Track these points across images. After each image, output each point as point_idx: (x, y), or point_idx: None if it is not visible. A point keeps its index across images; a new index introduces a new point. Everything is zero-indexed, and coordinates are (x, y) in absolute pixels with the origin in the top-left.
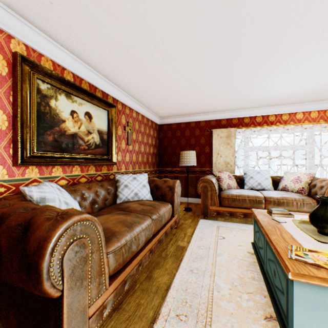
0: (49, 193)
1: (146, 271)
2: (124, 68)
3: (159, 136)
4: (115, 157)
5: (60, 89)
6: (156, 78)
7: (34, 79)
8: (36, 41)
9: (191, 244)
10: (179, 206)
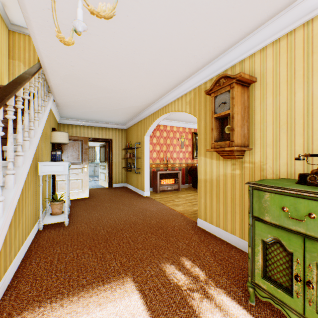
0: None
1: None
2: None
3: None
4: None
5: None
6: None
7: (195, 137)
8: (196, 126)
9: None
10: None
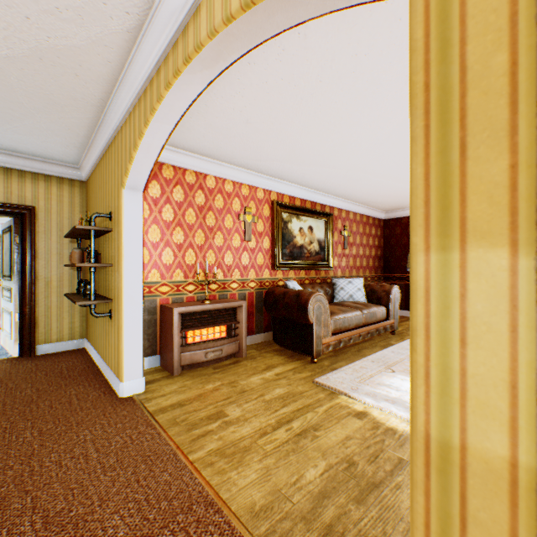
0: (296, 286)
1: (356, 349)
2: (339, 186)
3: (384, 233)
4: (331, 262)
5: (293, 214)
6: (370, 186)
7: (281, 213)
8: (281, 188)
9: (402, 343)
10: (396, 312)
